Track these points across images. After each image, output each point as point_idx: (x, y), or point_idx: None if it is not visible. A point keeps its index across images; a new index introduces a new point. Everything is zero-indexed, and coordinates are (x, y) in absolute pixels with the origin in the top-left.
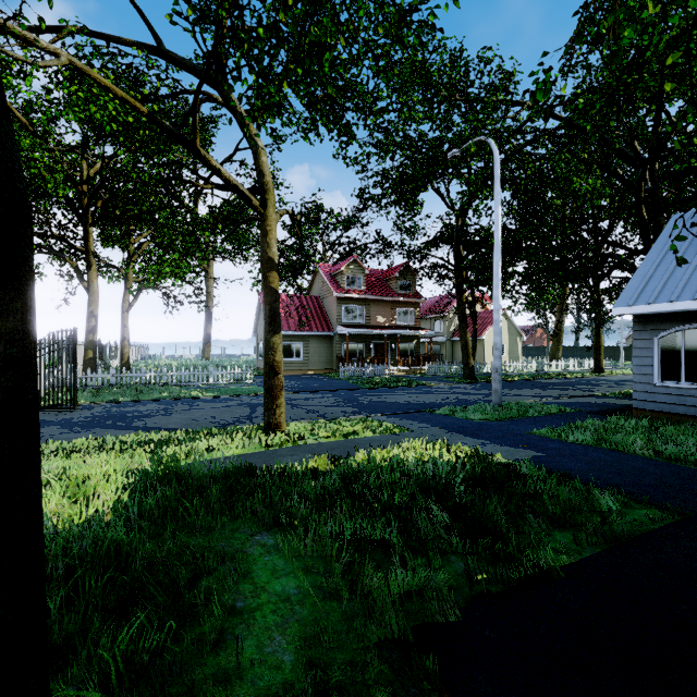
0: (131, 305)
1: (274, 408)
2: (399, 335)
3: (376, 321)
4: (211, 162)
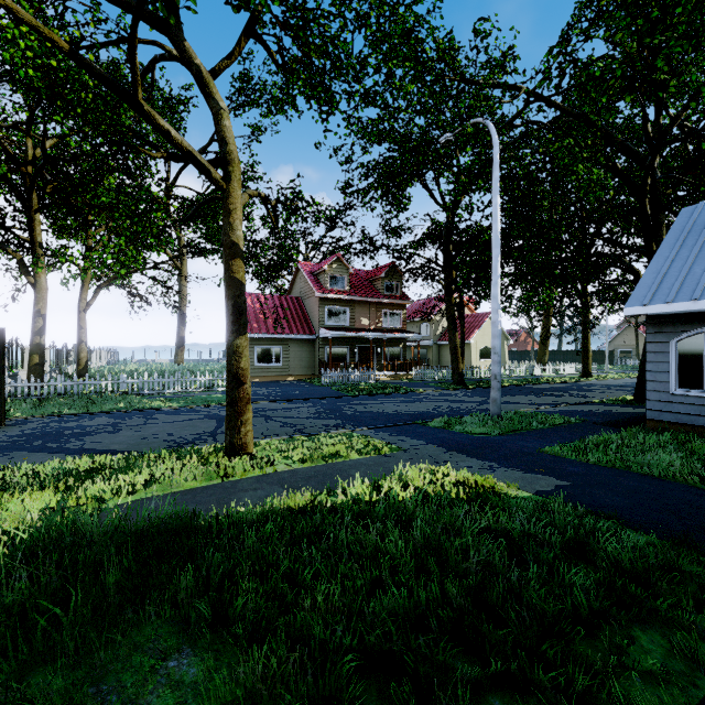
0: (89, 304)
1: (239, 426)
2: (385, 339)
3: (361, 324)
4: (158, 121)
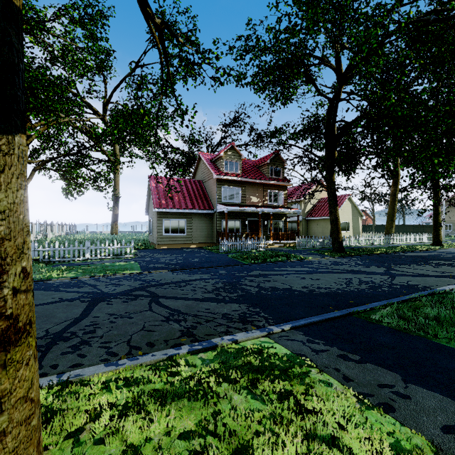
0: None
1: None
2: (271, 213)
3: (250, 201)
4: None
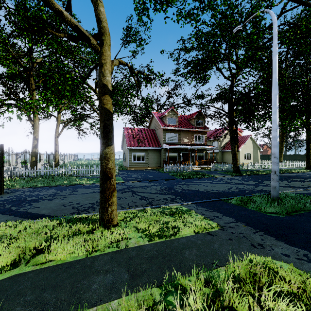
0: (59, 134)
1: (107, 207)
2: (196, 149)
3: (183, 141)
4: (54, 5)
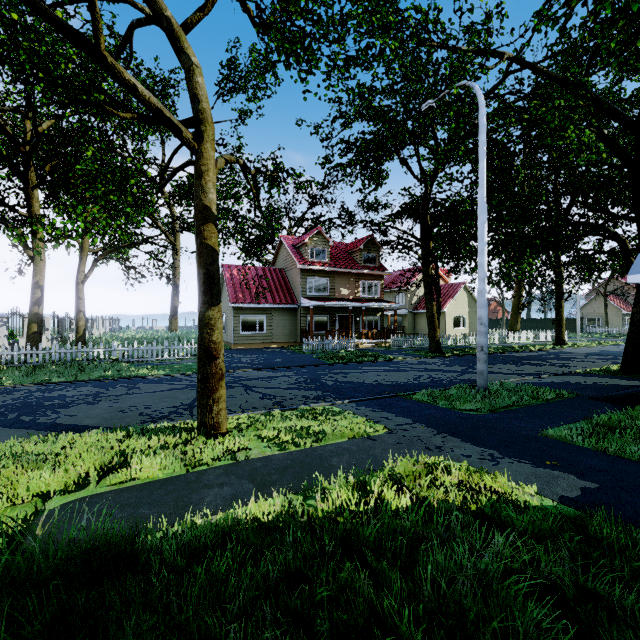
0: (86, 276)
1: (210, 404)
2: (363, 308)
3: (340, 294)
4: (123, 75)
